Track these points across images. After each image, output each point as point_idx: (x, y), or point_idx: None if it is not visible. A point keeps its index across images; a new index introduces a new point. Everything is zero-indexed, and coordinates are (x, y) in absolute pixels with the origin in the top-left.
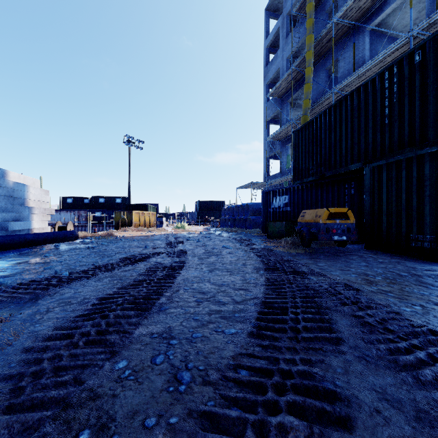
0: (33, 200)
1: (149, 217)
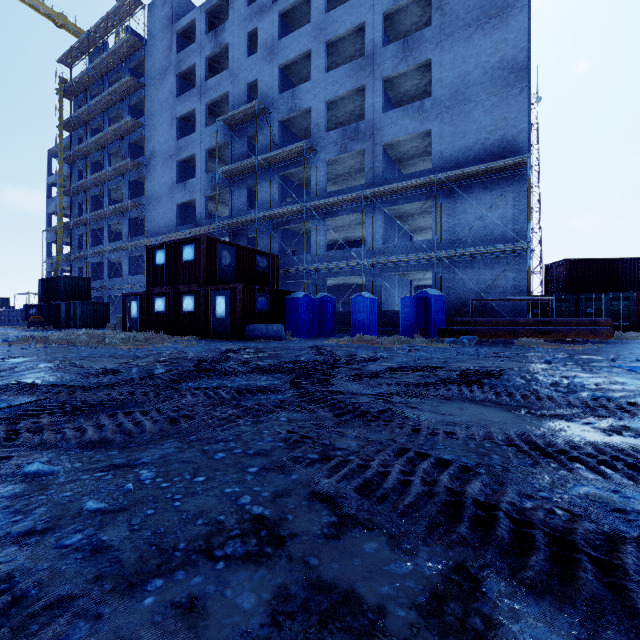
0: None
1: None
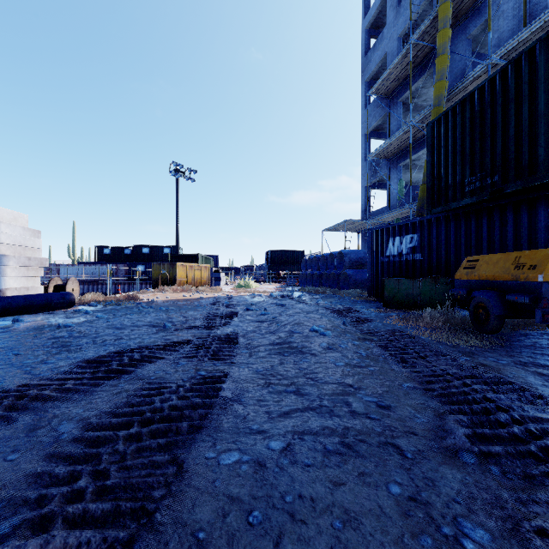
0: (7, 245)
1: (200, 272)
